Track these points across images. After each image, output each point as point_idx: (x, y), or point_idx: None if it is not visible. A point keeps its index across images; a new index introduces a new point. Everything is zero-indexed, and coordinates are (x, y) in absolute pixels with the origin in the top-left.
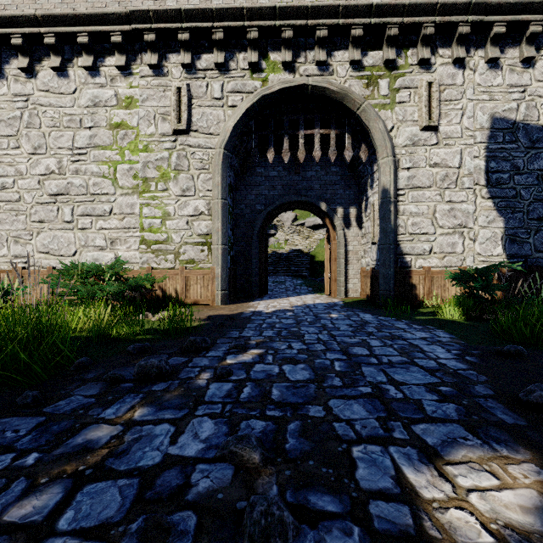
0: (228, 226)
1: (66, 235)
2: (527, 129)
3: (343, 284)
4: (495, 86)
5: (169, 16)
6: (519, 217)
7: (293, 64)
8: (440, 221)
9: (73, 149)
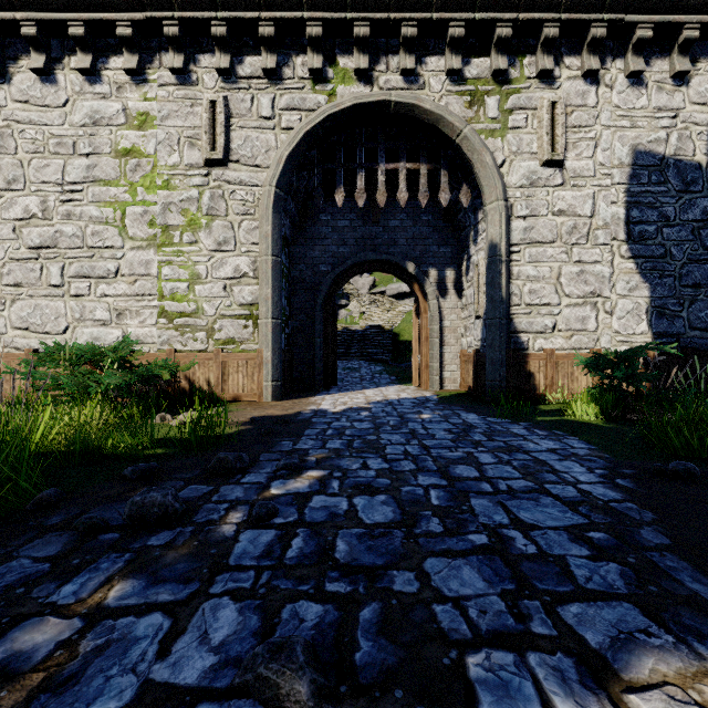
0: (282, 294)
1: (53, 304)
2: (679, 167)
3: (437, 372)
4: (637, 109)
5: (198, 1)
6: (669, 283)
7: (371, 72)
8: (567, 288)
9: (63, 184)
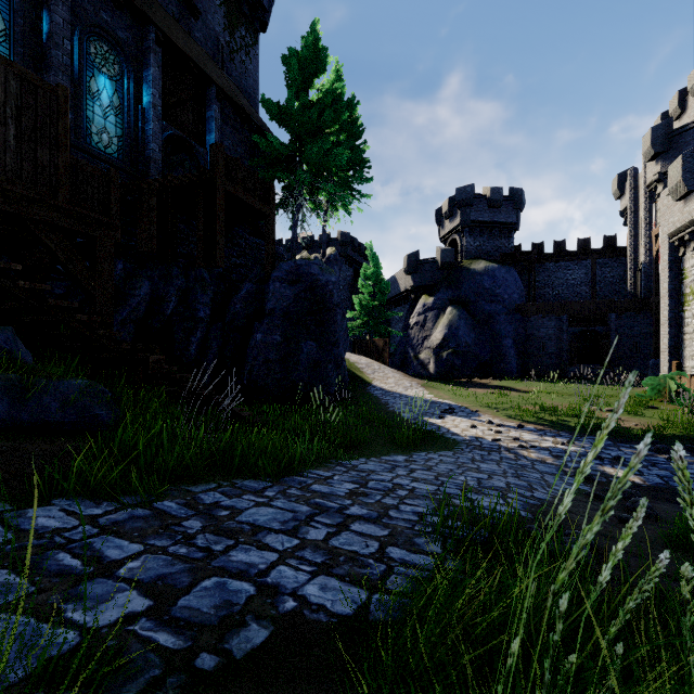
0: None
1: None
2: None
3: None
4: None
5: None
6: None
7: None
8: None
9: None
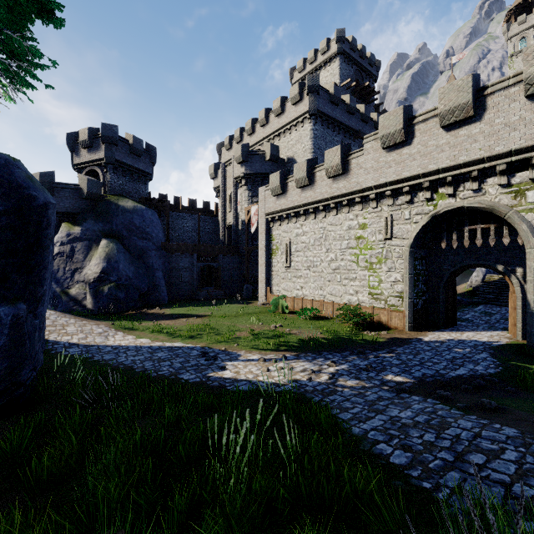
0: (419, 283)
1: (338, 287)
2: None
3: (519, 329)
4: None
5: (381, 186)
6: None
7: (455, 192)
8: None
9: (340, 249)
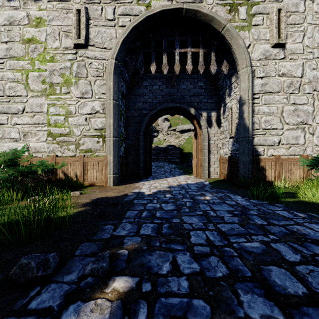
0: (121, 124)
1: None
2: None
3: (207, 168)
4: None
5: None
6: None
7: None
8: (287, 119)
9: None
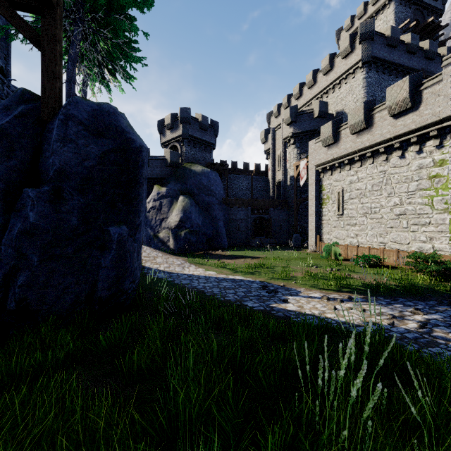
0: None
1: (404, 234)
2: None
3: None
4: None
5: None
6: None
7: None
8: None
9: (407, 192)
